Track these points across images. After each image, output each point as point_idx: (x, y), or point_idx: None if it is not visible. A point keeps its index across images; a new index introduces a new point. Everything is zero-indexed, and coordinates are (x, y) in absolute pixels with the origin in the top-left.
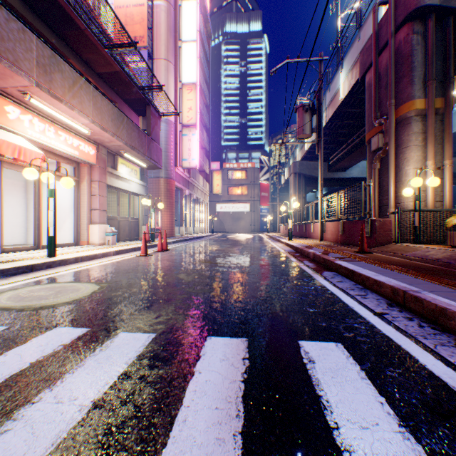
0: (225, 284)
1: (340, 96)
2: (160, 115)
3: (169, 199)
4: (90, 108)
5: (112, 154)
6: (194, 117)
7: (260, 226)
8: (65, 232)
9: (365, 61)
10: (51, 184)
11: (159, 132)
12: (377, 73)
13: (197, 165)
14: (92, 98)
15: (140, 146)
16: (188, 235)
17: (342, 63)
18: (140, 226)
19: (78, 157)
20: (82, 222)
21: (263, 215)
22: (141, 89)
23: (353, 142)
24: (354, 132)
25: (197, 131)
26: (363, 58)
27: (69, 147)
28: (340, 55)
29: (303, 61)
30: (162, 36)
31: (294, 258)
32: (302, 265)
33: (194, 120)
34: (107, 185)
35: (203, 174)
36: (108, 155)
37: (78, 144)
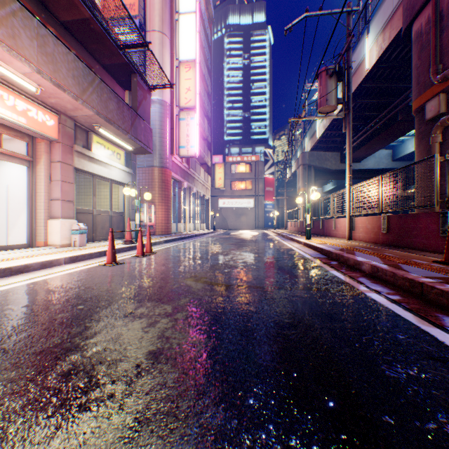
0: (230, 391)
1: (366, 66)
2: (150, 89)
3: (164, 191)
4: (33, 50)
5: (84, 130)
6: (193, 99)
7: (265, 223)
8: (20, 230)
9: (413, 3)
10: (3, 167)
11: (149, 109)
12: (437, 10)
13: (196, 153)
14: (36, 36)
15: (119, 120)
16: (187, 232)
17: (368, 26)
18: (126, 222)
19: (25, 126)
20: (38, 216)
21: (268, 211)
22: (121, 47)
23: (374, 127)
24: (376, 114)
25: (196, 114)
26: (410, 0)
27: (8, 110)
28: (366, 17)
29: (327, 14)
30: (155, 5)
31: (337, 272)
32: (367, 290)
33: (192, 101)
34: (76, 169)
35: (204, 167)
36: (78, 131)
37: (24, 109)
